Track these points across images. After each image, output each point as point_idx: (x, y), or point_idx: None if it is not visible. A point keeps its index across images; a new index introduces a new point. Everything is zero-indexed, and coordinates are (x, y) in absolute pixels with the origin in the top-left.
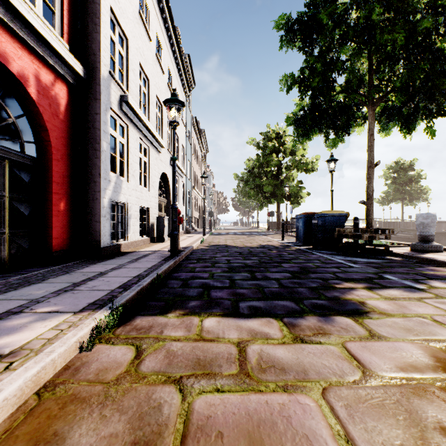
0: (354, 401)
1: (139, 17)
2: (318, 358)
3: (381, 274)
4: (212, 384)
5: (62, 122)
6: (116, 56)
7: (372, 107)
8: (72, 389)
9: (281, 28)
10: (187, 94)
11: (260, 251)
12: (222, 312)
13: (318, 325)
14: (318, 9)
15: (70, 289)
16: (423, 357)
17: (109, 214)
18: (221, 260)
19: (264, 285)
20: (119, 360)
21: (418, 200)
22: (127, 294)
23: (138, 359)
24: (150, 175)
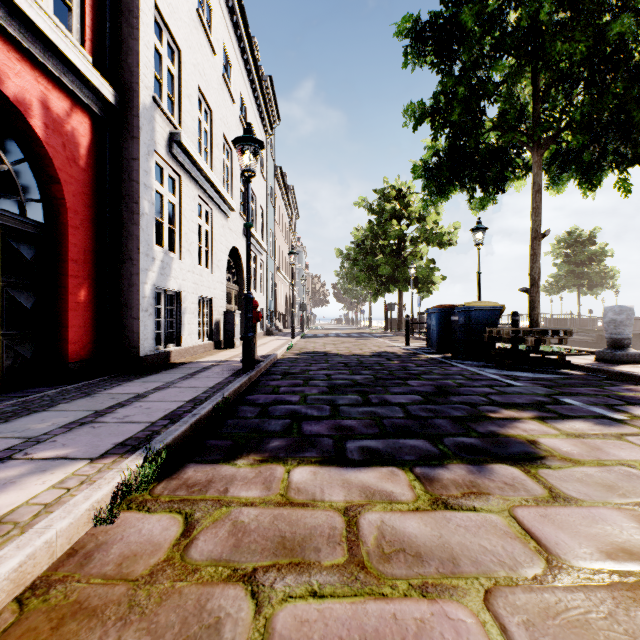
0: (538, 614)
1: (198, 20)
2: (472, 536)
3: (556, 397)
4: (304, 582)
5: (82, 171)
6: (163, 74)
7: (538, 151)
8: (76, 593)
9: (405, 36)
10: (269, 133)
11: (374, 362)
12: (320, 457)
13: (469, 479)
14: (460, 7)
15: (88, 421)
16: (639, 535)
17: (152, 308)
18: (317, 375)
19: (383, 414)
20: (156, 540)
21: (601, 287)
22: (175, 429)
23: (187, 537)
24: (215, 250)
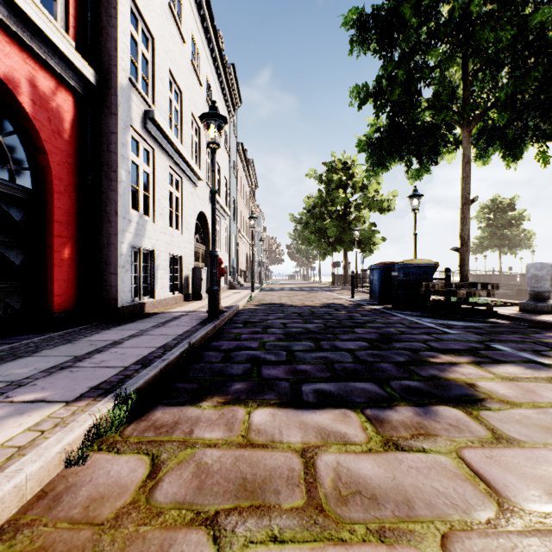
0: None
1: (170, 12)
2: (424, 477)
3: (488, 344)
4: (265, 527)
5: (66, 143)
6: (138, 59)
7: (468, 127)
8: (42, 538)
9: (351, 26)
10: (232, 114)
11: (324, 312)
12: (278, 400)
13: (417, 421)
14: (400, 0)
15: (68, 366)
16: None
17: (129, 264)
18: (274, 323)
19: (334, 359)
20: (124, 481)
21: (520, 247)
22: (146, 373)
23: (152, 479)
24: (184, 214)
